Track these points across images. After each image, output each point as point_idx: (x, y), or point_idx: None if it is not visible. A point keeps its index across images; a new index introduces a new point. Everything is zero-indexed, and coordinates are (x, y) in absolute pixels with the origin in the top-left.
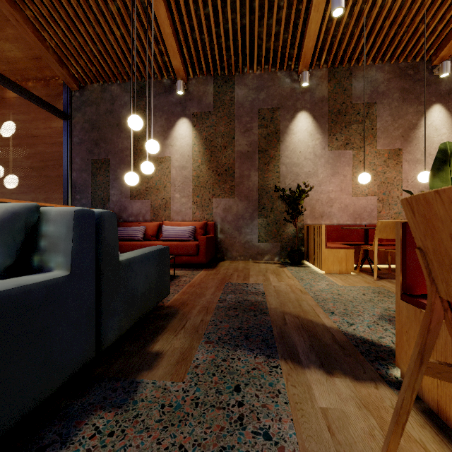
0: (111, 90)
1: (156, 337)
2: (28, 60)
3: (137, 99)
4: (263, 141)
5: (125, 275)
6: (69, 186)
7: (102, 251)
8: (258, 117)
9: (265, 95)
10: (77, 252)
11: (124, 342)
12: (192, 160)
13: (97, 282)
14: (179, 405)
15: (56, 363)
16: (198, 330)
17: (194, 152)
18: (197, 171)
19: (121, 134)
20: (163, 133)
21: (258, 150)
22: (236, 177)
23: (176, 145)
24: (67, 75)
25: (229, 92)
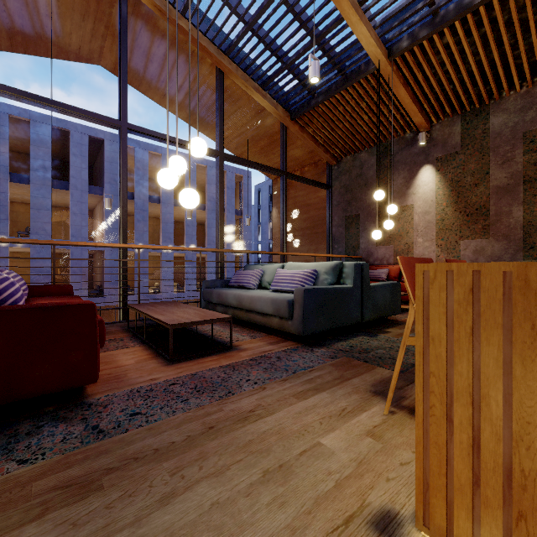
0: (360, 158)
1: (388, 328)
2: (306, 155)
3: (381, 159)
4: (530, 169)
5: (372, 293)
6: (330, 239)
7: (363, 279)
8: (522, 142)
9: (535, 113)
10: (355, 279)
11: (372, 326)
12: (435, 204)
13: (361, 293)
14: (394, 341)
15: (350, 315)
16: (414, 330)
17: (438, 196)
18: (441, 214)
19: (368, 192)
20: (405, 184)
21: (524, 181)
22: (490, 215)
23: (419, 193)
24: (329, 157)
25: (481, 124)
